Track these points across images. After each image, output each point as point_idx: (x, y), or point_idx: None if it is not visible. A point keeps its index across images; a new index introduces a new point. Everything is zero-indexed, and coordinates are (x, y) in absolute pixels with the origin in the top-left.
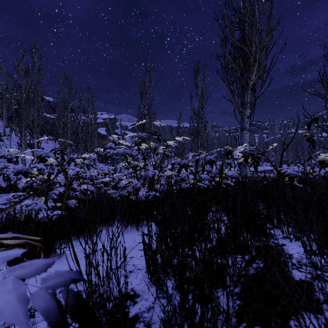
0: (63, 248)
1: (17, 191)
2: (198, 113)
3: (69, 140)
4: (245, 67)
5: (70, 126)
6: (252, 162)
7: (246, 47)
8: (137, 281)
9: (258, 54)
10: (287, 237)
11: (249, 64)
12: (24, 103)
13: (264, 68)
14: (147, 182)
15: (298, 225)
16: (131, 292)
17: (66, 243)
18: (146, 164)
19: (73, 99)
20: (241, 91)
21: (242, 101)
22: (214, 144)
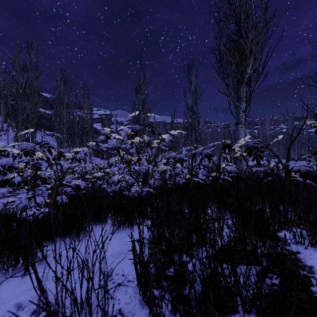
0: (45, 253)
1: (12, 185)
2: (191, 108)
3: (65, 135)
4: (241, 60)
5: (66, 121)
6: (254, 156)
7: (242, 40)
8: (126, 298)
9: (254, 46)
10: (300, 242)
11: (245, 57)
12: (20, 98)
13: (259, 61)
14: (141, 176)
15: (314, 229)
16: (119, 316)
17: (27, 264)
18: (140, 158)
19: (69, 94)
20: (236, 84)
21: (237, 95)
22: (207, 139)
